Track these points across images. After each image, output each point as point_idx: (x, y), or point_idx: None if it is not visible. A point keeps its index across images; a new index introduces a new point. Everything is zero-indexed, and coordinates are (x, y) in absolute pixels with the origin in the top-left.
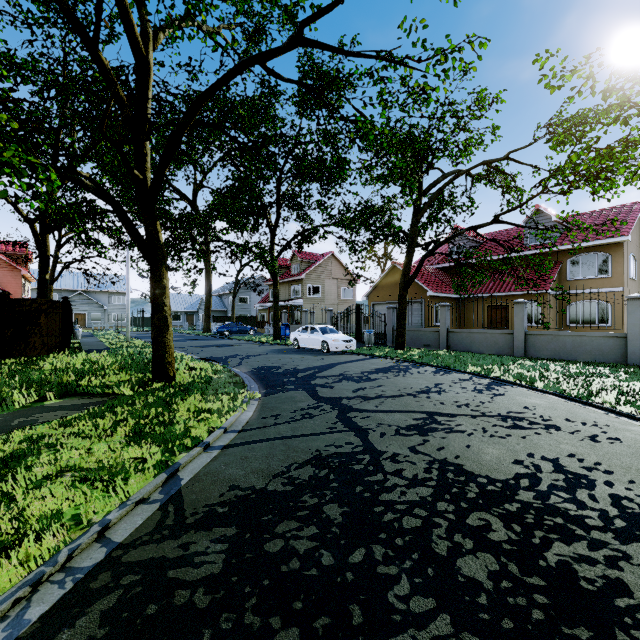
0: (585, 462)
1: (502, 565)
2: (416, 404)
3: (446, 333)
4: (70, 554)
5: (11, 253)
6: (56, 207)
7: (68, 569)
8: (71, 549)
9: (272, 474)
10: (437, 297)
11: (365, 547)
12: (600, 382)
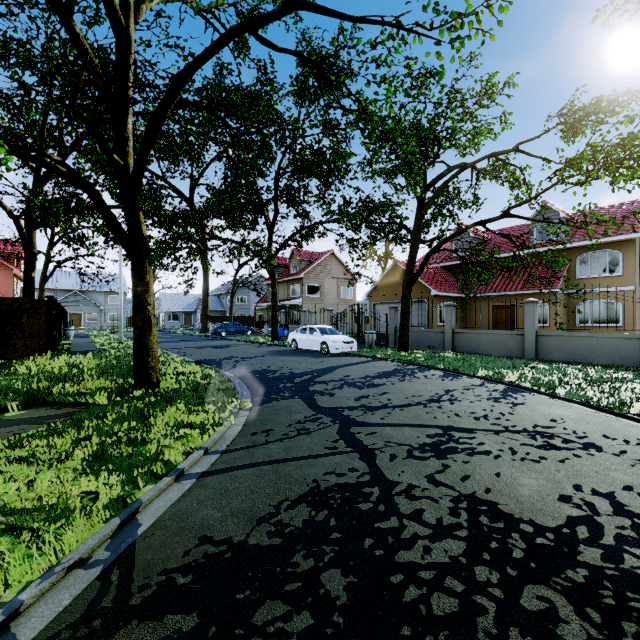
0: None
1: None
2: (428, 416)
3: (451, 334)
4: None
5: (3, 251)
6: (40, 201)
7: None
8: None
9: (256, 518)
10: (440, 296)
11: None
12: (629, 389)
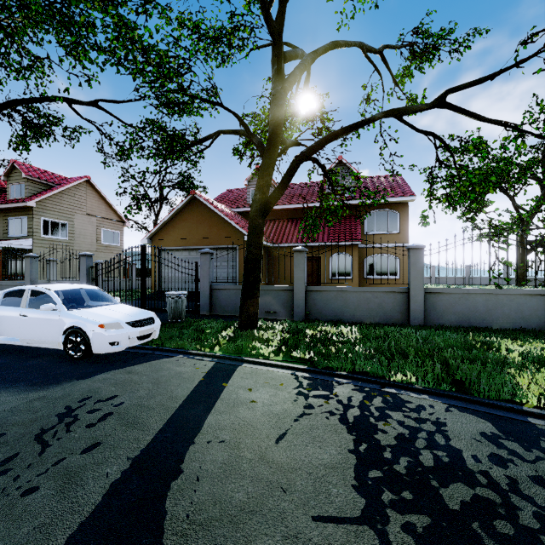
0: None
1: None
2: None
3: (305, 293)
4: None
5: None
6: None
7: None
8: None
9: None
10: None
11: None
12: None
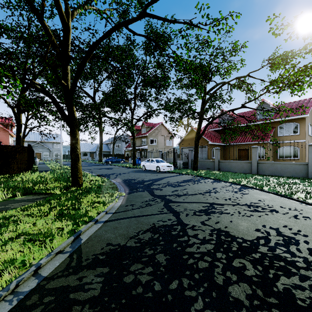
0: (292, 230)
1: (253, 290)
2: (204, 198)
3: (218, 162)
4: (17, 284)
5: (4, 123)
6: (24, 100)
7: (15, 293)
8: (18, 281)
9: (129, 237)
10: (213, 144)
11: (178, 279)
12: (296, 187)
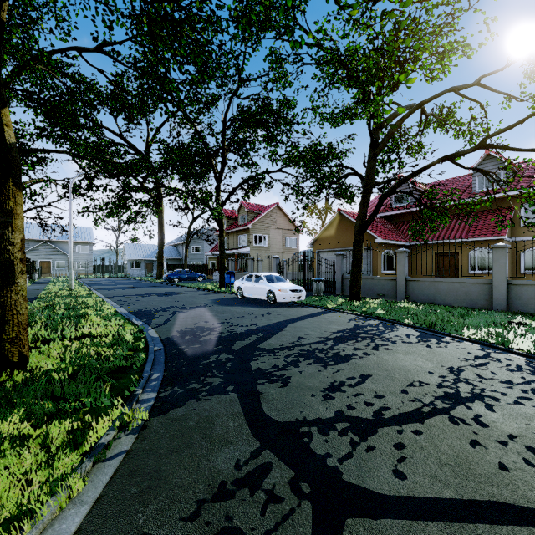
0: None
1: None
2: (484, 460)
3: (404, 282)
4: None
5: None
6: None
7: None
8: None
9: None
10: (384, 244)
11: None
12: None
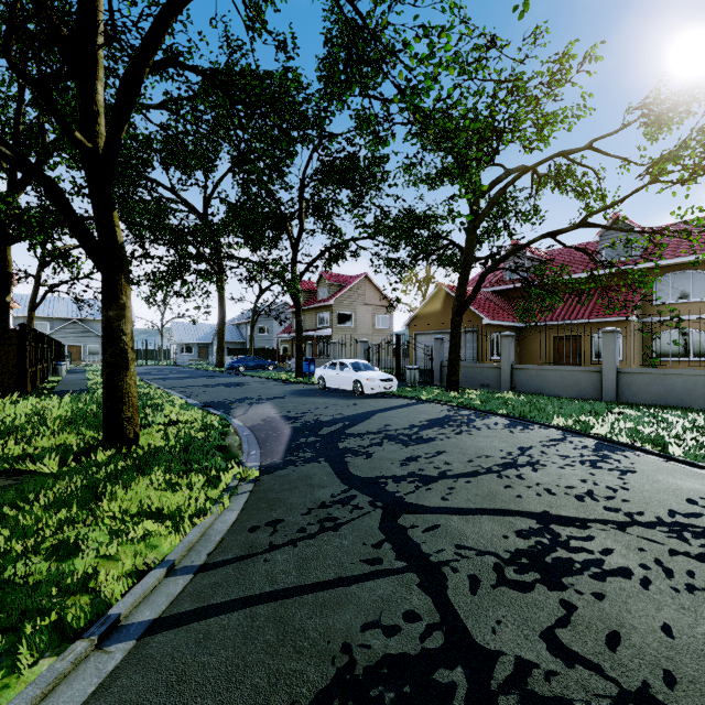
0: None
1: None
2: (508, 493)
3: (510, 370)
4: None
5: None
6: (12, 208)
7: None
8: None
9: None
10: (493, 326)
11: None
12: None
